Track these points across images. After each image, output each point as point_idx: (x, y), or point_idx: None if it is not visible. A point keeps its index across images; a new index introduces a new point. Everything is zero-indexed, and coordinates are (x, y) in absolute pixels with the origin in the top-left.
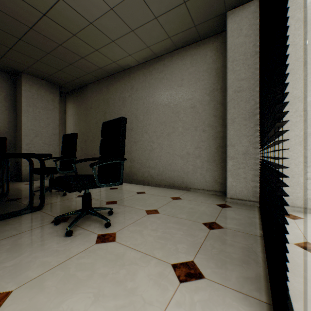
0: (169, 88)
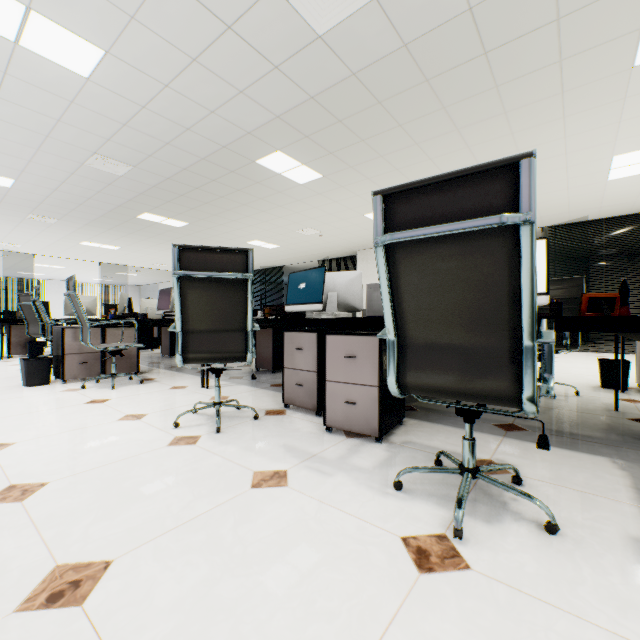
0: None
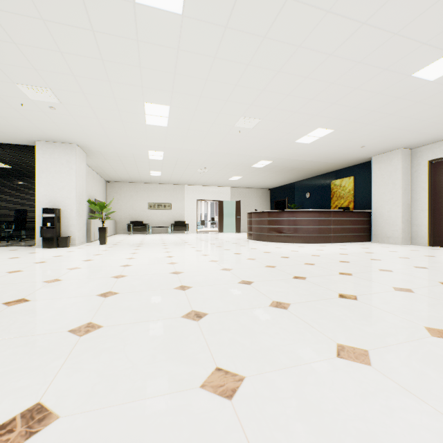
0: None
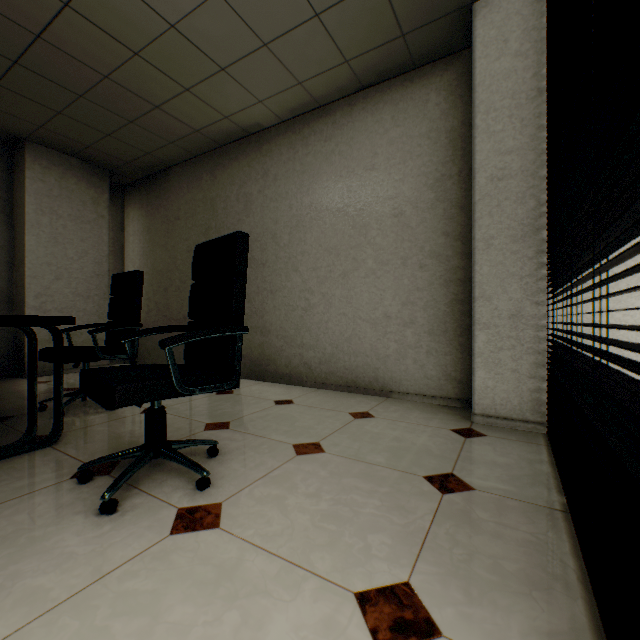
0: (346, 173)
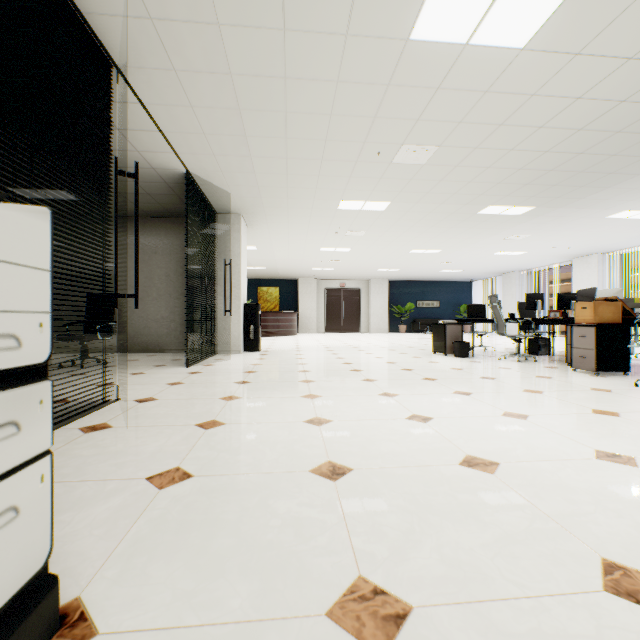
0: (143, 252)
